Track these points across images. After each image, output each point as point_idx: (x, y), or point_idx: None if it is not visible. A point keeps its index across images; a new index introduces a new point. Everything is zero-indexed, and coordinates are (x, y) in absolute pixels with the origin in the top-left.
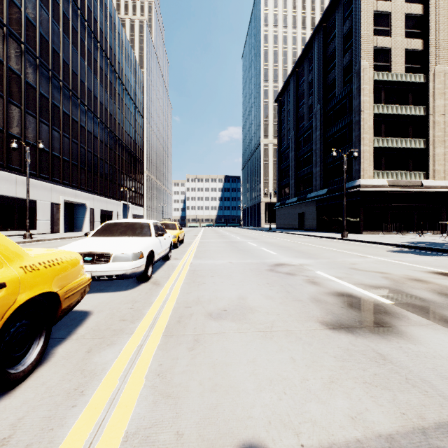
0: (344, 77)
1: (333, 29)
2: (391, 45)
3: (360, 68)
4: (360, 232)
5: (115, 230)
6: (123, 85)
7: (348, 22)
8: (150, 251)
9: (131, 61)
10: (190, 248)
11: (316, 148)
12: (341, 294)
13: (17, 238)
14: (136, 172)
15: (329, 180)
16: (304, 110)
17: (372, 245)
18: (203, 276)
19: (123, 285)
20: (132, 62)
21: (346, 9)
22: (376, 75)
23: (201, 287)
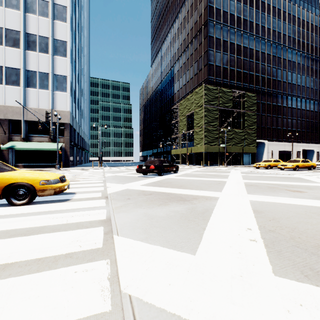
0: None
1: None
2: None
3: None
4: None
5: None
6: None
7: None
8: None
9: None
10: None
11: None
12: None
13: None
14: None
15: None
16: None
17: None
18: None
19: None
20: None
21: None
22: None
23: None
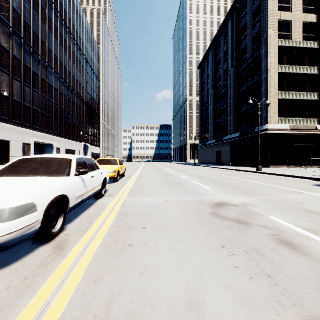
0: (253, 45)
1: (244, 9)
2: (292, 18)
3: (267, 37)
4: (267, 166)
5: (24, 168)
6: (84, 55)
7: (257, 1)
8: (58, 197)
9: (90, 38)
10: (129, 181)
11: (230, 102)
12: None
13: None
14: (94, 121)
15: (241, 126)
16: (221, 73)
17: (288, 178)
18: (132, 227)
19: (6, 253)
20: (91, 39)
21: None
22: (280, 42)
23: (124, 258)
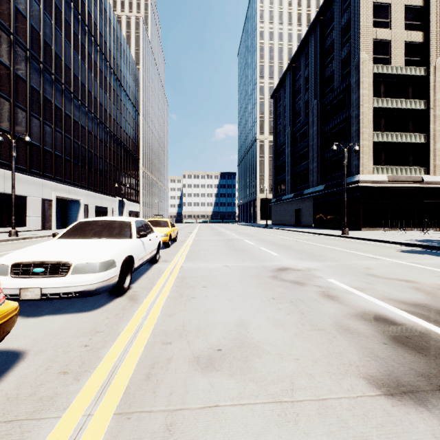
0: (342, 70)
1: (331, 23)
2: (391, 37)
3: (359, 61)
4: (359, 229)
5: (88, 230)
6: (118, 81)
7: (346, 14)
8: (127, 257)
9: (126, 57)
10: (183, 247)
11: (312, 144)
12: (373, 317)
13: (3, 235)
14: (131, 168)
15: (326, 176)
16: (301, 105)
17: (377, 243)
18: (193, 286)
19: (90, 302)
20: (128, 58)
21: (344, 1)
22: (375, 68)
23: (190, 304)
